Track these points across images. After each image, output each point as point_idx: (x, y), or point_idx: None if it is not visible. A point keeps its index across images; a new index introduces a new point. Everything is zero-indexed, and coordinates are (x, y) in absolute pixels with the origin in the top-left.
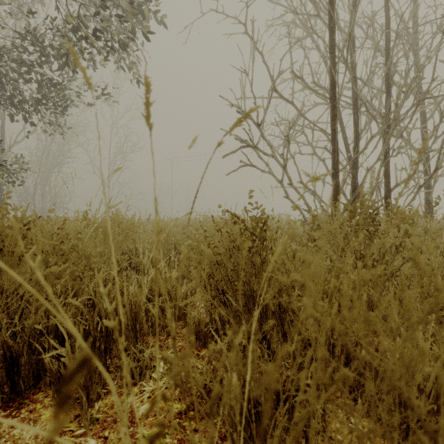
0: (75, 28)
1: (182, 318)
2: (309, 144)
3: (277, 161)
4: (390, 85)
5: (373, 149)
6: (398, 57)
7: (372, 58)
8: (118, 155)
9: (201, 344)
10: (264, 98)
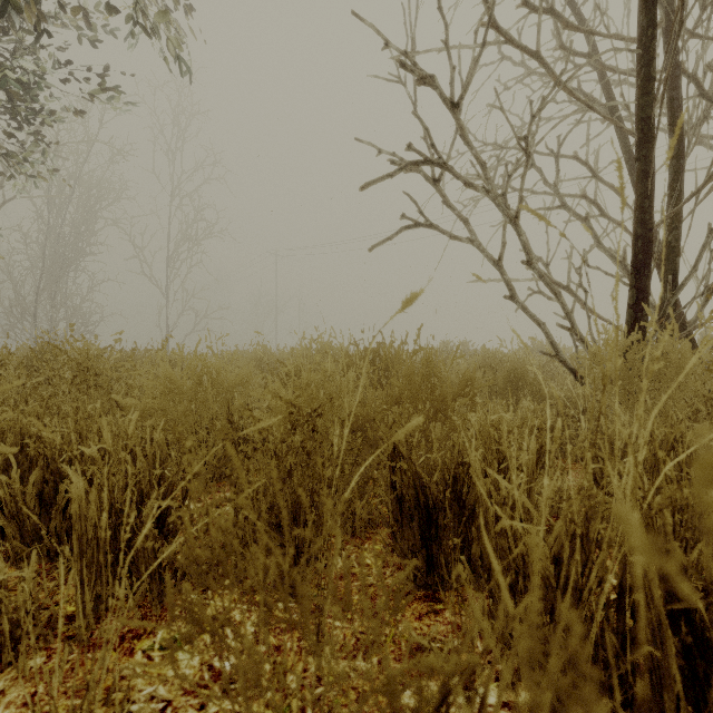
0: None
1: None
2: (549, 187)
3: (498, 205)
4: None
5: (711, 187)
6: None
7: None
8: (184, 243)
9: None
10: (465, 47)
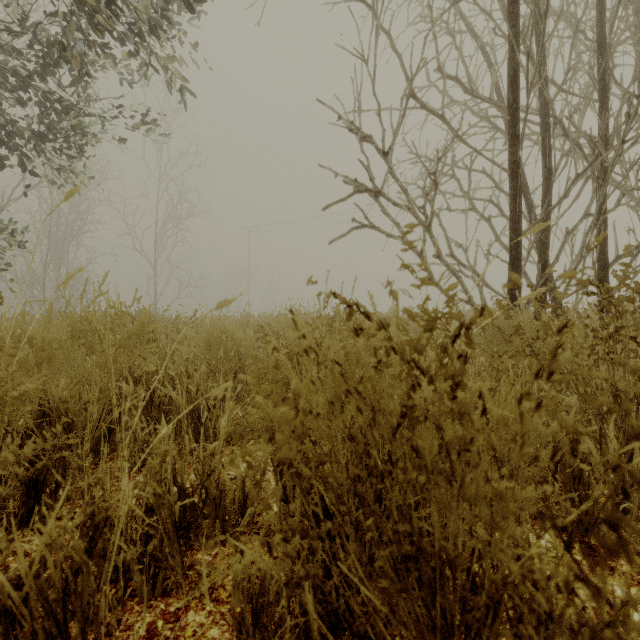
0: (81, 1)
1: (233, 534)
2: (464, 194)
3: (416, 218)
4: (607, 89)
5: (574, 199)
6: (616, 46)
7: (572, 48)
8: (170, 221)
9: (267, 639)
10: (394, 109)
